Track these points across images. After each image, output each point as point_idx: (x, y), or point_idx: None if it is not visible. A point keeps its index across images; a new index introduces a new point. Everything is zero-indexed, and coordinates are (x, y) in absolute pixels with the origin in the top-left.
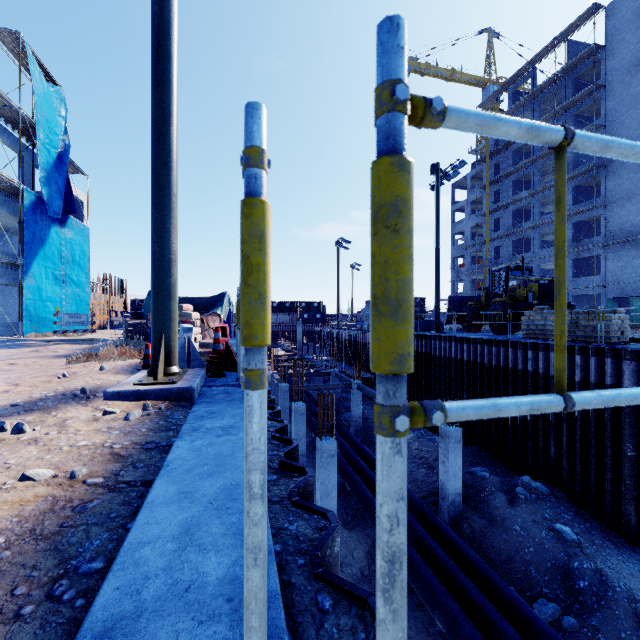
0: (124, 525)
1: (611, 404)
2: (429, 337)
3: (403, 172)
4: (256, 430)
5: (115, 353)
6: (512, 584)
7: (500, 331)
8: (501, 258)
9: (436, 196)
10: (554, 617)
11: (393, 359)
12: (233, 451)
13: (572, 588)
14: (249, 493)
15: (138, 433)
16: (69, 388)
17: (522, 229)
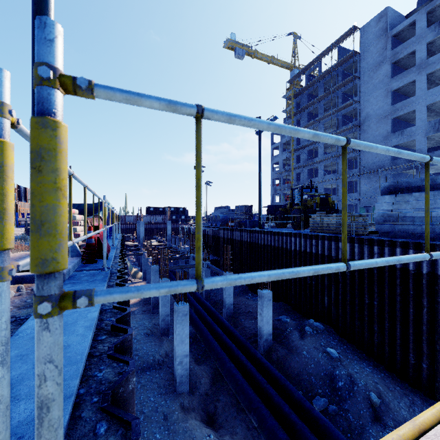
0: None
1: (234, 284)
2: (254, 231)
3: (46, 129)
4: None
5: None
6: (301, 389)
7: (297, 227)
8: (301, 180)
9: (259, 138)
10: (324, 407)
11: (38, 263)
12: (76, 320)
13: (335, 387)
14: None
15: None
16: None
17: (313, 162)
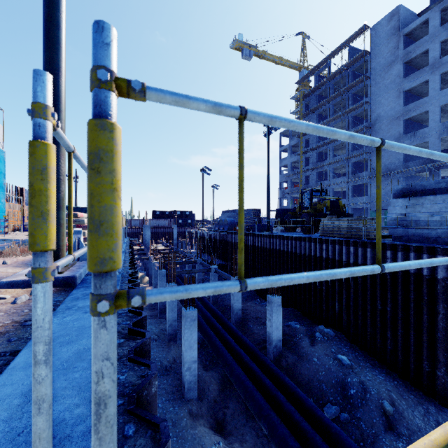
0: None
1: (275, 285)
2: (263, 236)
3: (104, 131)
4: (40, 313)
5: (18, 250)
6: (311, 396)
7: (307, 231)
8: (310, 183)
9: (267, 141)
10: (336, 415)
11: (97, 262)
12: None
13: (346, 395)
14: (34, 360)
15: (20, 313)
16: None
17: (322, 165)
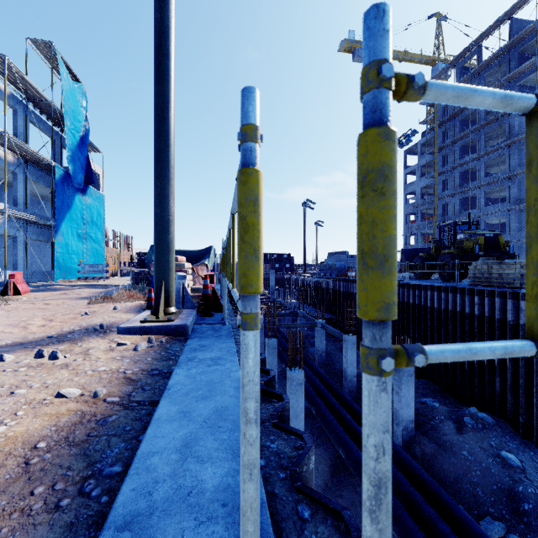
0: (137, 437)
1: None
2: None
3: (389, 141)
4: (251, 365)
5: (125, 296)
6: (460, 502)
7: (448, 279)
8: (449, 214)
9: None
10: (500, 534)
11: (380, 307)
12: (222, 379)
13: (517, 509)
14: (245, 418)
15: (145, 361)
16: (91, 324)
17: (468, 188)
